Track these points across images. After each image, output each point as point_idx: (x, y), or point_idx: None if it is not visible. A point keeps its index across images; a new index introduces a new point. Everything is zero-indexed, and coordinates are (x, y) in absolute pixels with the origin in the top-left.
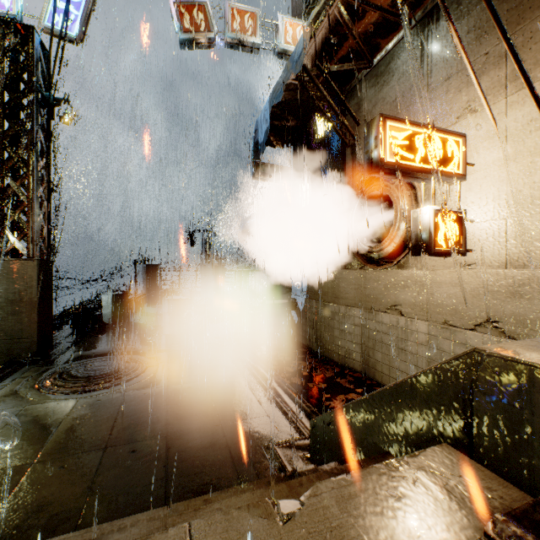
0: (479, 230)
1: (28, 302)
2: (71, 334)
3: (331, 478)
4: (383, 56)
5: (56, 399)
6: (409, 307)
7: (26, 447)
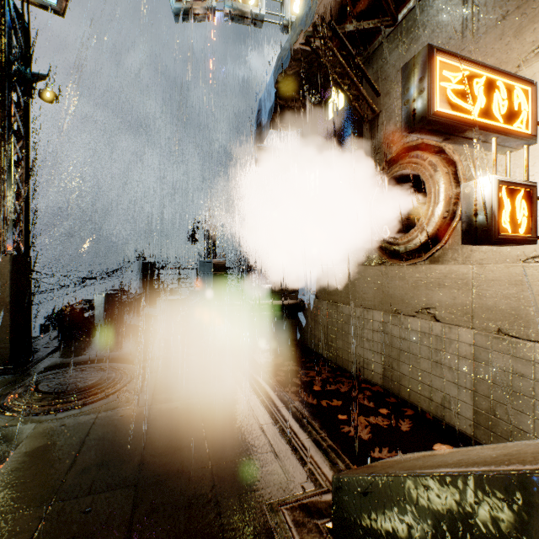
0: None
1: None
2: (57, 337)
3: None
4: (411, 8)
5: (12, 423)
6: (447, 311)
7: None
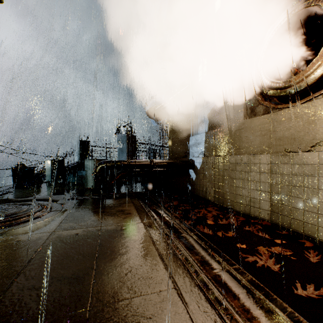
0: None
1: None
2: (12, 187)
3: None
4: None
5: None
6: None
7: None
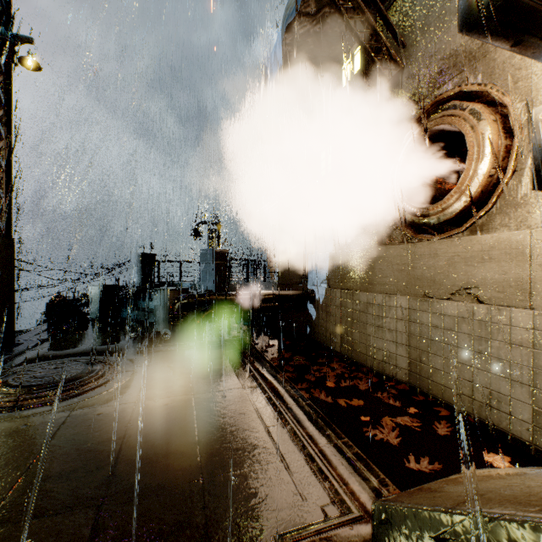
0: None
1: None
2: (46, 330)
3: None
4: None
5: None
6: (494, 289)
7: None
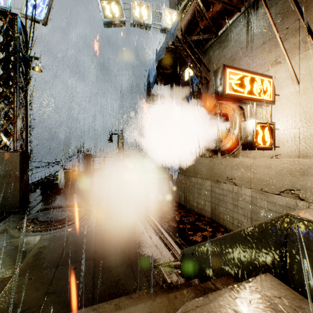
0: (282, 135)
1: (14, 176)
2: (40, 195)
3: (195, 299)
4: (224, 30)
5: (29, 235)
6: (240, 180)
7: (9, 266)
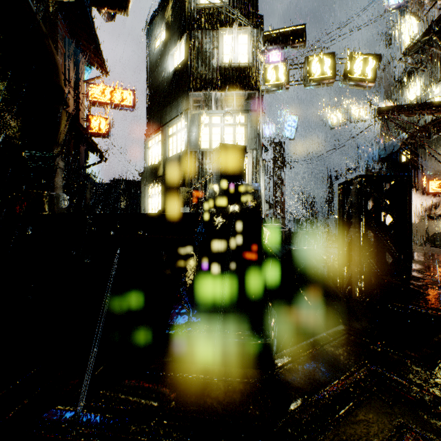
0: None
1: None
2: None
3: None
4: (436, 137)
5: None
6: None
7: None
